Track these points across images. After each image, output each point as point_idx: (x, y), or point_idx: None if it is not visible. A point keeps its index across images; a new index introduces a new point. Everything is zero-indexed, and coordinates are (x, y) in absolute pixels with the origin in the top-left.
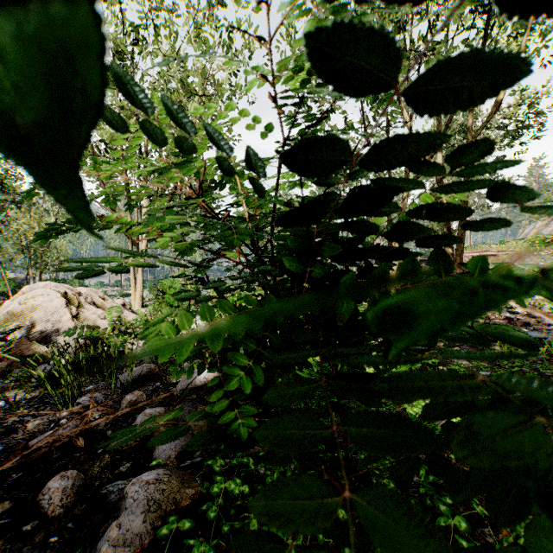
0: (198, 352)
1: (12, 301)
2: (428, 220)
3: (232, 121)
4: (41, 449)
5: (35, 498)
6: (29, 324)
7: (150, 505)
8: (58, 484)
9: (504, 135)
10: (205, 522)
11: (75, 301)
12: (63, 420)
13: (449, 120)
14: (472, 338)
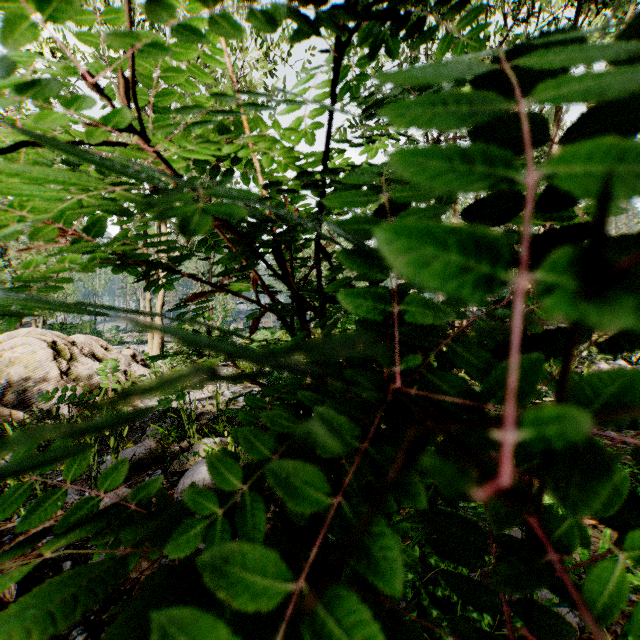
0: (156, 501)
1: None
2: None
3: None
4: None
5: None
6: (6, 382)
7: None
8: None
9: None
10: None
11: (66, 352)
12: (8, 537)
13: None
14: None
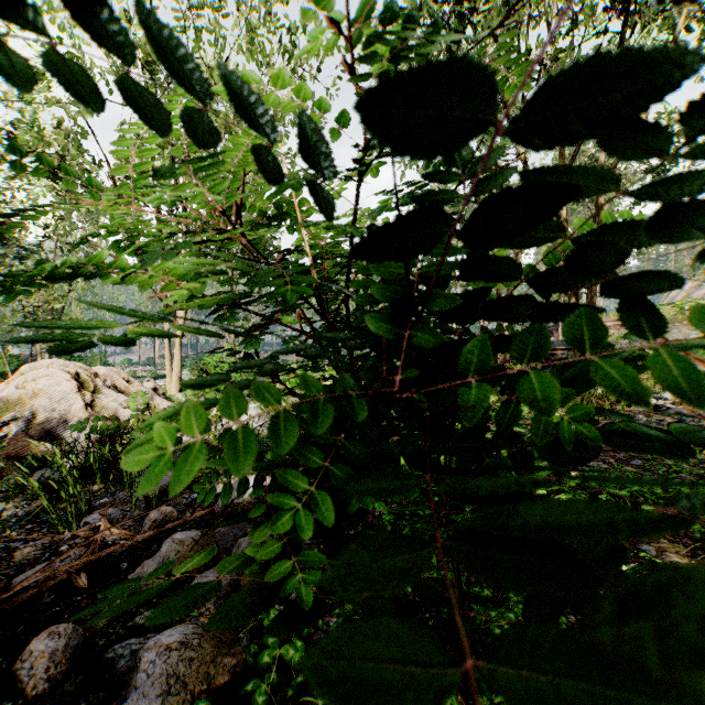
0: None
1: (7, 384)
2: (653, 237)
3: (287, 109)
4: (29, 590)
5: (13, 666)
6: (29, 414)
7: (171, 684)
8: (44, 645)
9: (644, 171)
10: (251, 703)
11: (90, 384)
12: (63, 547)
13: (575, 151)
14: (659, 446)
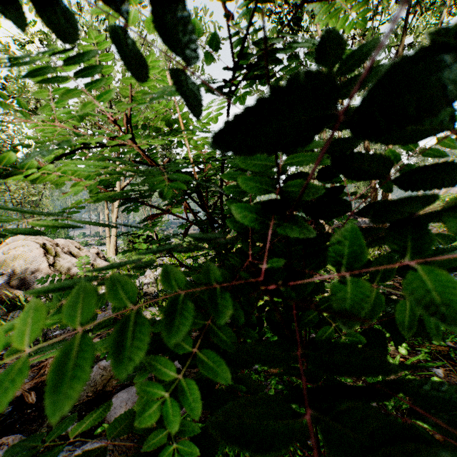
0: None
1: None
2: None
3: None
4: None
5: None
6: (12, 271)
7: None
8: None
9: None
10: None
11: (52, 251)
12: None
13: None
14: None
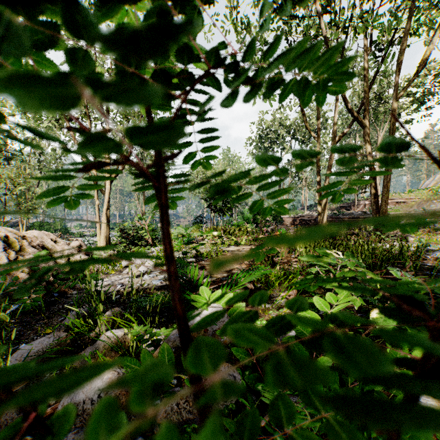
0: None
1: None
2: None
3: None
4: None
5: None
6: None
7: None
8: None
9: (412, 101)
10: None
11: (17, 244)
12: None
13: (372, 84)
14: None
